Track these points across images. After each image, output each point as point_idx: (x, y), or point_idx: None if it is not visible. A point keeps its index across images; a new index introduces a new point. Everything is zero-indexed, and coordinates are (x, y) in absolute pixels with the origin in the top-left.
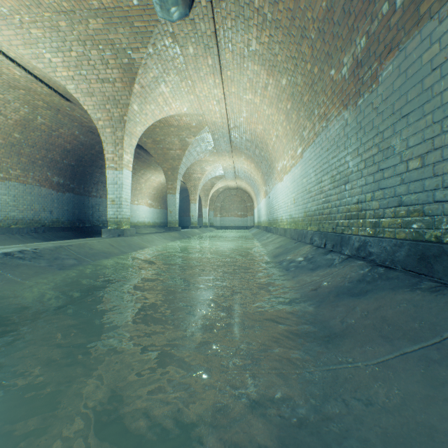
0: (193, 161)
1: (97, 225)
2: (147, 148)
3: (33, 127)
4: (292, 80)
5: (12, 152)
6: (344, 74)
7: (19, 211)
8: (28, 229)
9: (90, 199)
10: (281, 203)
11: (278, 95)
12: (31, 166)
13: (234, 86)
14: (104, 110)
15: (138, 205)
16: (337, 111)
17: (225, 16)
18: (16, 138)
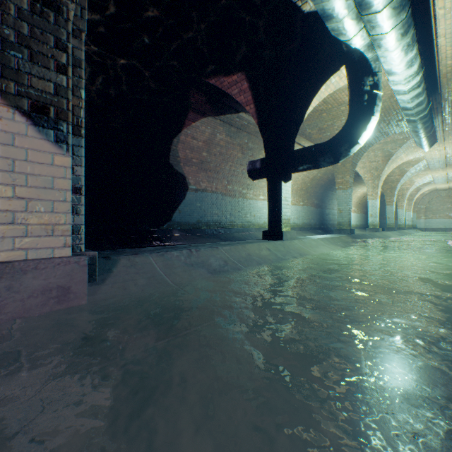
0: (406, 179)
1: (328, 227)
2: None
3: (314, 179)
4: None
5: (305, 192)
6: None
7: (305, 220)
8: (308, 229)
9: (325, 210)
10: None
11: None
12: (309, 197)
13: None
14: (369, 173)
15: None
16: None
17: (450, 131)
18: (307, 186)
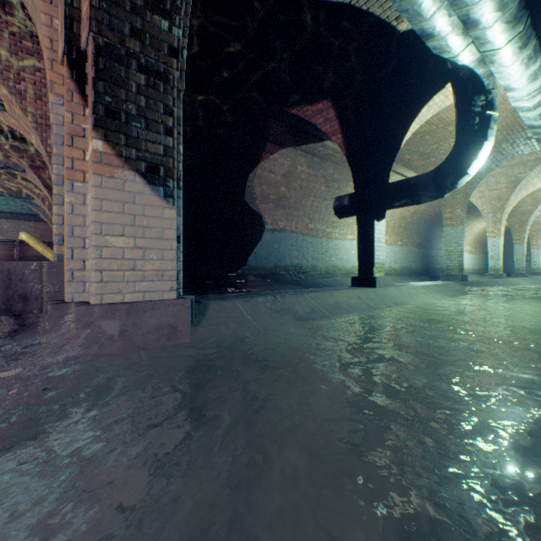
0: None
1: (434, 272)
2: None
3: (416, 213)
4: None
5: (404, 230)
6: None
7: (405, 263)
8: (408, 274)
9: (431, 251)
10: None
11: None
12: (409, 235)
13: None
14: (488, 204)
15: None
16: None
17: None
18: (407, 221)
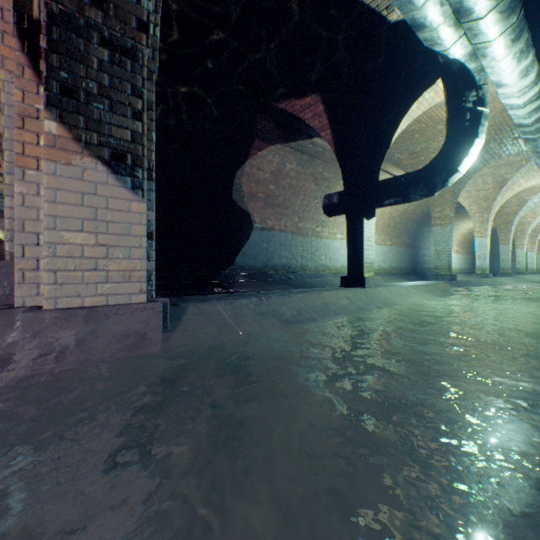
0: (527, 211)
1: (422, 271)
2: None
3: (405, 213)
4: None
5: (393, 229)
6: None
7: (394, 263)
8: (397, 273)
9: (419, 251)
10: None
11: None
12: (398, 235)
13: None
14: (475, 205)
15: None
16: None
17: None
18: (396, 221)
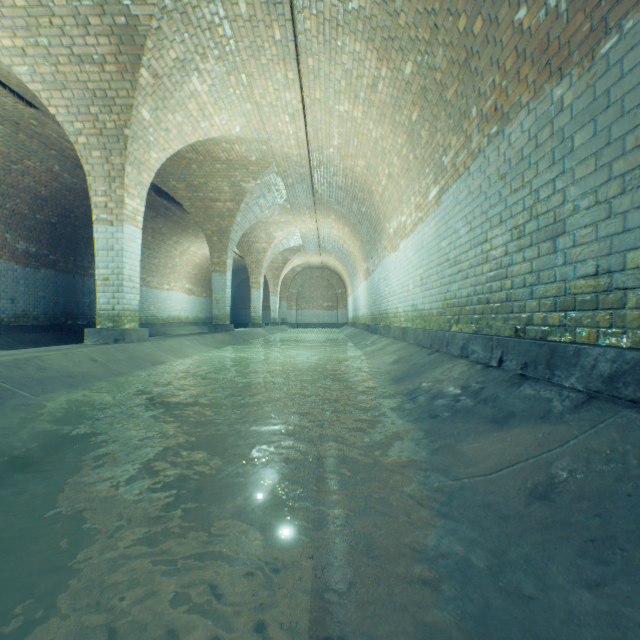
0: (254, 221)
1: None
2: (178, 198)
3: None
4: (426, 62)
5: None
6: (554, 5)
7: None
8: None
9: (86, 279)
10: (394, 286)
11: (395, 98)
12: None
13: (319, 87)
14: (87, 117)
15: (169, 291)
16: (532, 91)
17: None
18: None
